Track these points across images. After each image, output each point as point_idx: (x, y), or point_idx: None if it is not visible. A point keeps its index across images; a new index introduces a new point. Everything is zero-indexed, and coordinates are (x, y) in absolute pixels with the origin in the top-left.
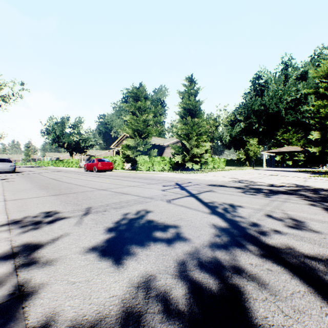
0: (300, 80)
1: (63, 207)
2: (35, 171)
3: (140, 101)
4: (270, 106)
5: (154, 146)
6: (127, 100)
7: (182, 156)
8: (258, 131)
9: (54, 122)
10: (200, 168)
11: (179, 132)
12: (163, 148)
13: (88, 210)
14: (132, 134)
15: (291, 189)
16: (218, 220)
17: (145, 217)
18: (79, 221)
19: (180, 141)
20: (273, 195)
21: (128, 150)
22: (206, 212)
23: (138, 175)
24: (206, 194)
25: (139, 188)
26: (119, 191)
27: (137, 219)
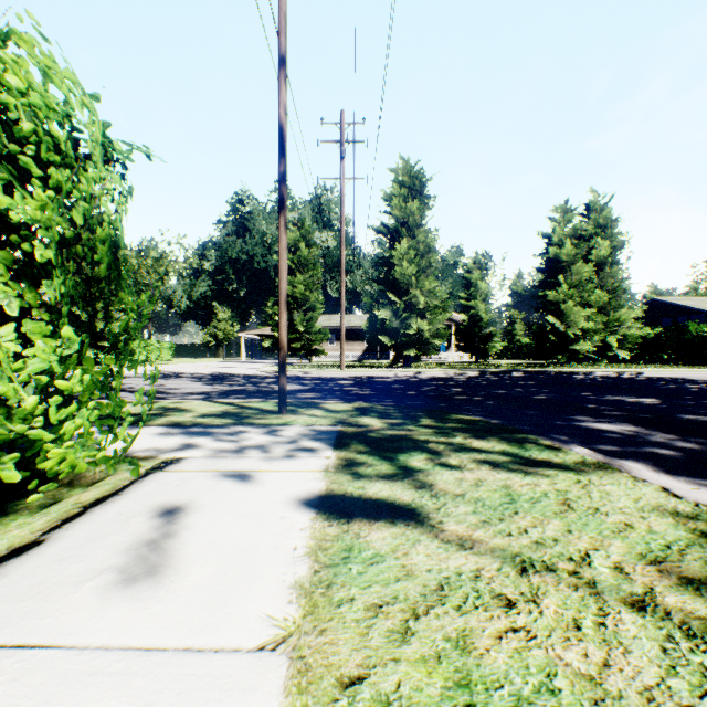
0: None
1: None
2: None
3: None
4: (256, 258)
5: None
6: None
7: None
8: (238, 296)
9: None
10: None
11: None
12: None
13: None
14: None
15: (204, 375)
16: None
17: None
18: None
19: None
20: (177, 378)
21: None
22: None
23: None
24: None
25: None
26: None
27: None
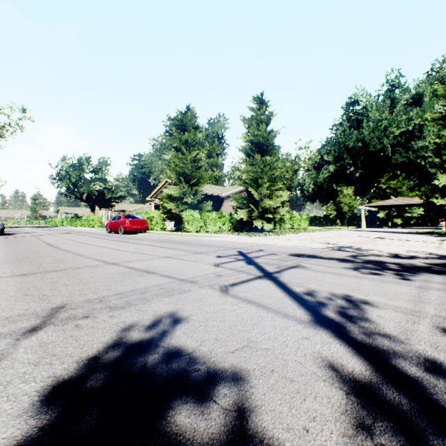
0: (413, 106)
1: (7, 306)
2: (34, 233)
3: (187, 132)
4: (370, 142)
5: (208, 198)
6: (169, 131)
7: (248, 211)
8: (353, 177)
9: (68, 164)
10: (273, 229)
11: (243, 177)
12: (220, 200)
13: (51, 315)
14: (177, 179)
15: (435, 263)
16: (338, 350)
17: (167, 336)
18: (4, 351)
19: (245, 189)
20: (414, 274)
21: (171, 203)
22: (304, 322)
23: (183, 239)
24: (292, 273)
25: (176, 261)
26: (140, 268)
27: (144, 345)
